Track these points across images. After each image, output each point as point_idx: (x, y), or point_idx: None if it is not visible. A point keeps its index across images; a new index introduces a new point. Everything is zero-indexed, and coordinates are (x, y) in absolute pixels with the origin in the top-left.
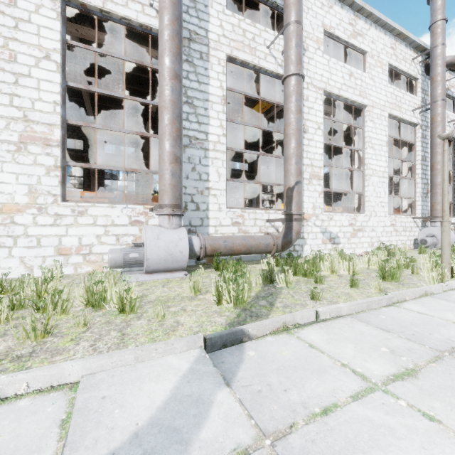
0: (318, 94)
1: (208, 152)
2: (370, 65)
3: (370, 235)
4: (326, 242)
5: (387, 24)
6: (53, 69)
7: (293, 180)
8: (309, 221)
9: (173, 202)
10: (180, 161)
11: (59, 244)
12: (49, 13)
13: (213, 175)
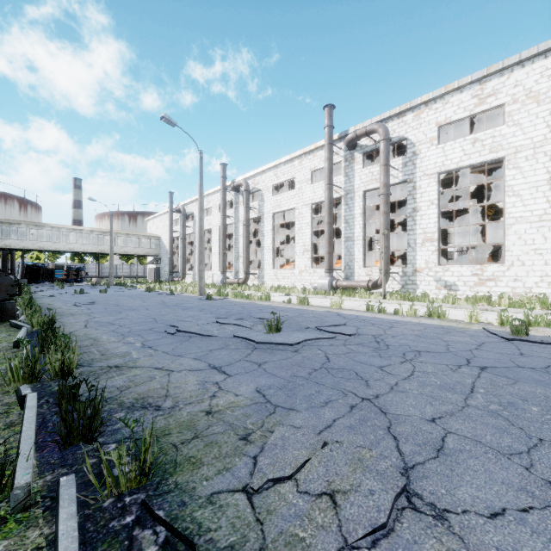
0: (431, 179)
1: (354, 242)
2: (509, 113)
3: (509, 285)
4: (440, 288)
5: (538, 52)
6: (309, 228)
7: (380, 251)
8: (422, 272)
9: (327, 268)
10: (330, 253)
11: (310, 282)
12: (308, 211)
13: (356, 252)
